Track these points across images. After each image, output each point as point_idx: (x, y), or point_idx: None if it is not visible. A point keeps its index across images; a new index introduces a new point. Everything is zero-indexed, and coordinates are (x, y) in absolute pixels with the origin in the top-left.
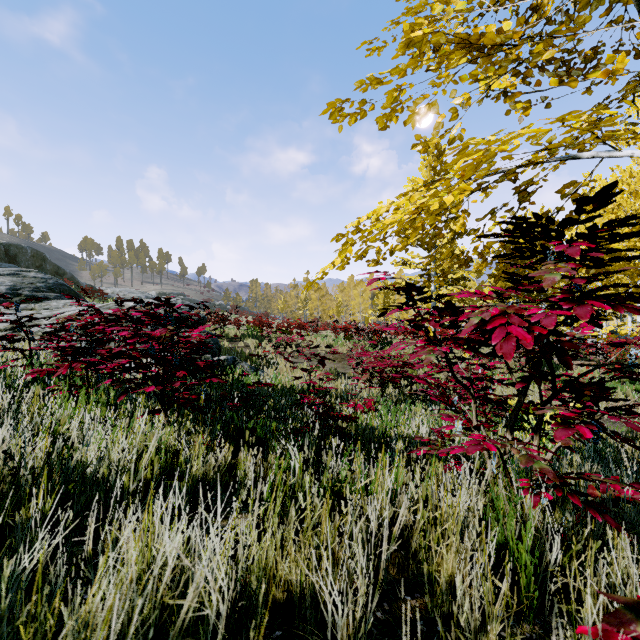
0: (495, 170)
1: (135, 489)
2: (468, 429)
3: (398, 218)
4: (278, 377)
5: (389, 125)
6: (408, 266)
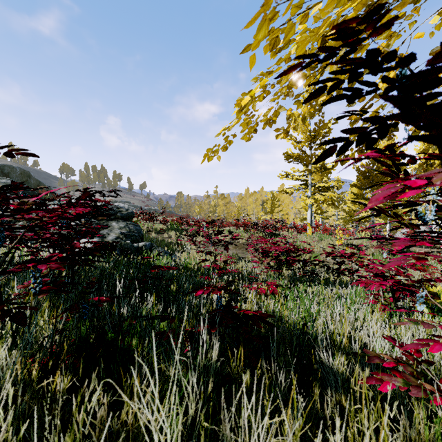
0: None
1: None
2: None
3: None
4: (188, 260)
5: None
6: (291, 177)
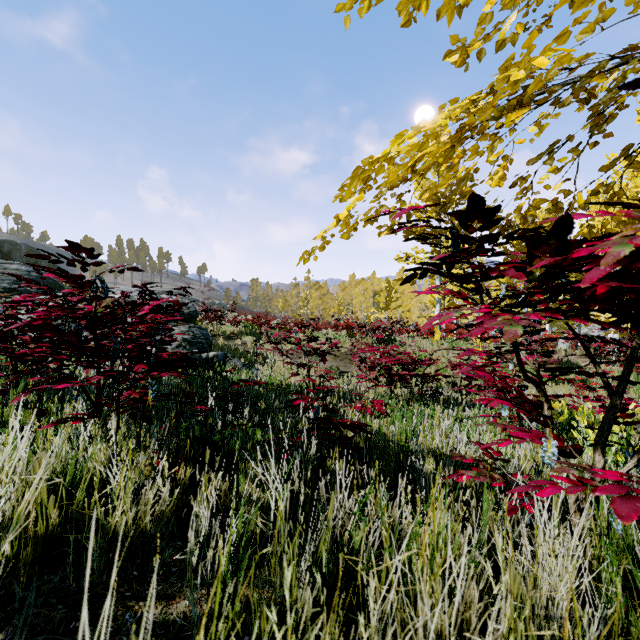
0: (582, 56)
1: (5, 555)
2: (565, 454)
3: (438, 123)
4: (273, 375)
5: (415, 18)
6: (412, 261)
